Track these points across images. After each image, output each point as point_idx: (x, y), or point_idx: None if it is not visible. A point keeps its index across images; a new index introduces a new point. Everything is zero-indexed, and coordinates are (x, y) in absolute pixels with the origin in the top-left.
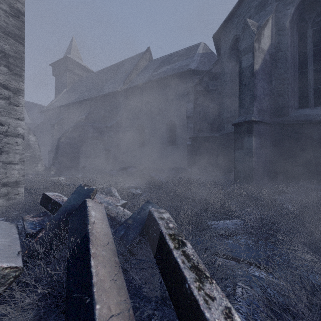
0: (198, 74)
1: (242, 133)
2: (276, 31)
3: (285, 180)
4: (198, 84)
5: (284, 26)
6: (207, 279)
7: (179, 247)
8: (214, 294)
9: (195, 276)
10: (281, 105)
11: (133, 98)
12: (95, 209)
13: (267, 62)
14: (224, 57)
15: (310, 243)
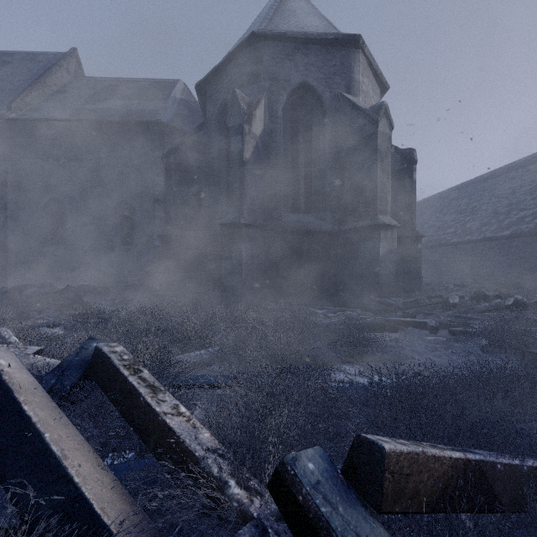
0: (174, 133)
1: (231, 238)
2: (269, 116)
3: (278, 297)
4: (173, 153)
5: (277, 113)
6: (161, 391)
7: (135, 373)
8: (166, 399)
9: (150, 391)
10: (274, 206)
11: (35, 143)
12: (4, 358)
13: (259, 151)
14: (211, 123)
15: (270, 355)
